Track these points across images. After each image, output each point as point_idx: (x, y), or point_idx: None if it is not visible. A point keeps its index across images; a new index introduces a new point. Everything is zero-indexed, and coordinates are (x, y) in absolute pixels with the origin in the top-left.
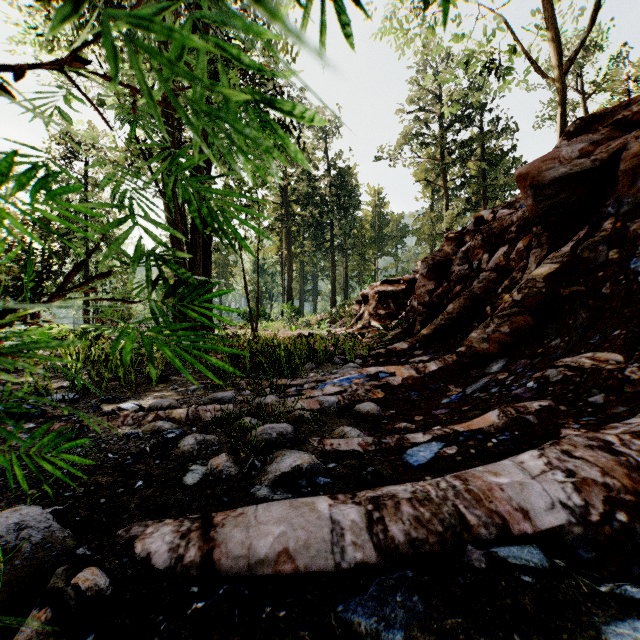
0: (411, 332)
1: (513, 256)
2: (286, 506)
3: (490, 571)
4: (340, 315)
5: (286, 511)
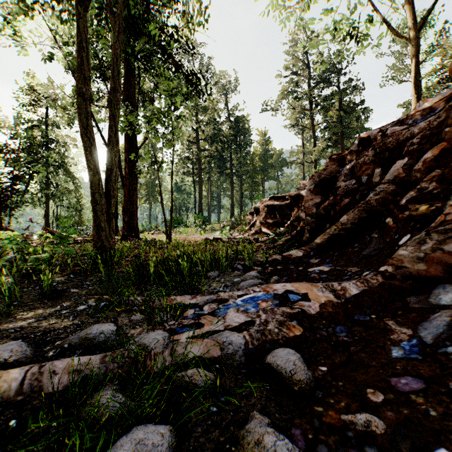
0: (299, 239)
1: (418, 167)
2: None
3: None
4: (237, 223)
5: None
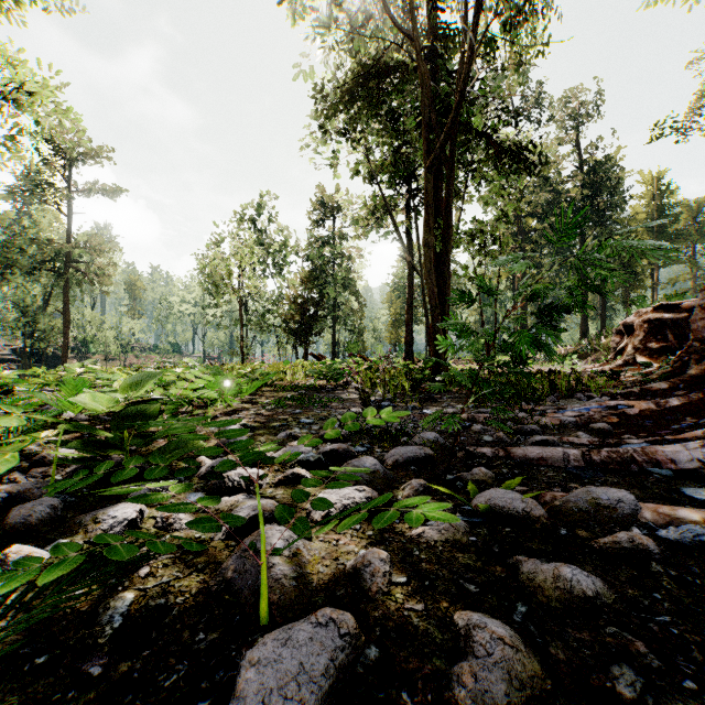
0: (684, 372)
1: None
2: (540, 448)
3: (638, 472)
4: (593, 348)
5: (541, 448)
